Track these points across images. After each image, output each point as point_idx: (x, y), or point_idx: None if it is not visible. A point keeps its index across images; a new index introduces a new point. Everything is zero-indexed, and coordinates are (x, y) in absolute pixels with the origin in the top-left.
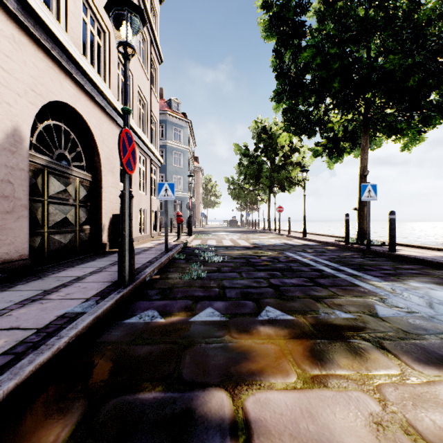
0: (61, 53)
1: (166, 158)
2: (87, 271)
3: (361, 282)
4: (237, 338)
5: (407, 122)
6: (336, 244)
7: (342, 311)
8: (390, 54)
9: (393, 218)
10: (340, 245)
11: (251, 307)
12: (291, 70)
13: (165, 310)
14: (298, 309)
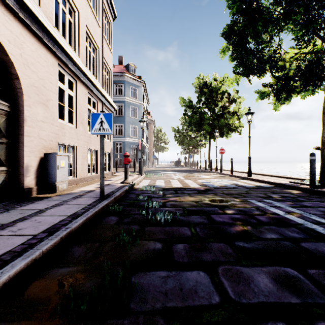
0: None
1: (124, 111)
2: None
3: None
4: None
5: None
6: (298, 187)
7: None
8: None
9: None
10: (305, 188)
11: None
12: None
13: None
14: None
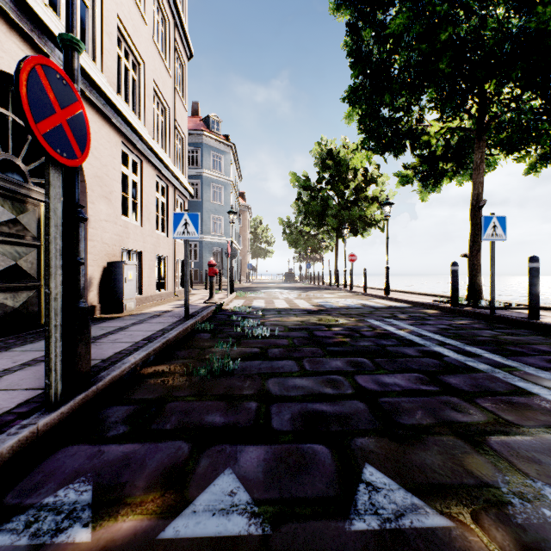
0: None
1: (202, 192)
2: (21, 360)
3: (530, 384)
4: None
5: None
6: (438, 306)
7: None
8: (539, 4)
9: (536, 267)
10: (445, 307)
11: (328, 470)
12: (373, 55)
13: (116, 483)
14: (444, 476)
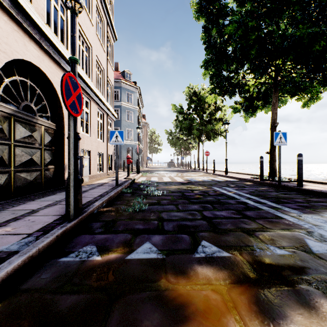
0: (25, 19)
1: (121, 115)
2: (43, 204)
3: (283, 214)
4: (174, 283)
5: (311, 82)
6: (252, 180)
7: (275, 246)
8: (300, 24)
9: (301, 159)
10: (256, 181)
11: (187, 242)
12: (217, 43)
13: (104, 245)
14: (233, 243)
